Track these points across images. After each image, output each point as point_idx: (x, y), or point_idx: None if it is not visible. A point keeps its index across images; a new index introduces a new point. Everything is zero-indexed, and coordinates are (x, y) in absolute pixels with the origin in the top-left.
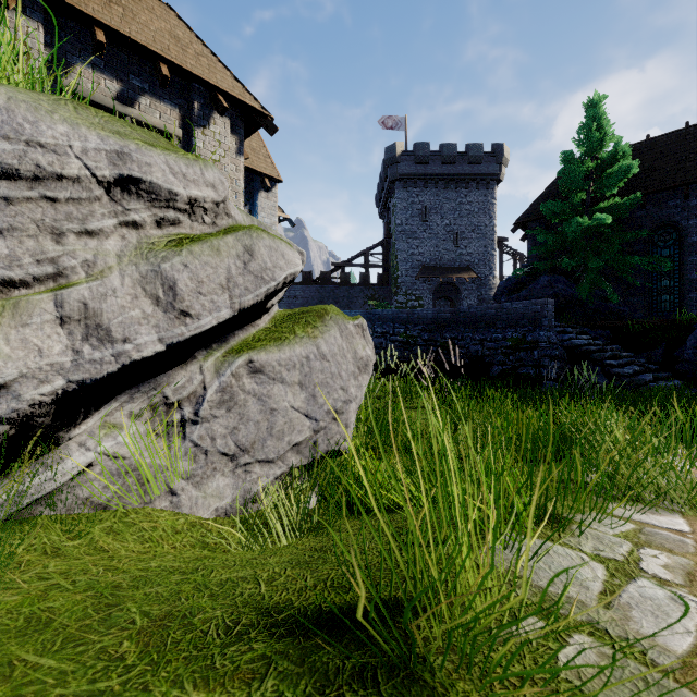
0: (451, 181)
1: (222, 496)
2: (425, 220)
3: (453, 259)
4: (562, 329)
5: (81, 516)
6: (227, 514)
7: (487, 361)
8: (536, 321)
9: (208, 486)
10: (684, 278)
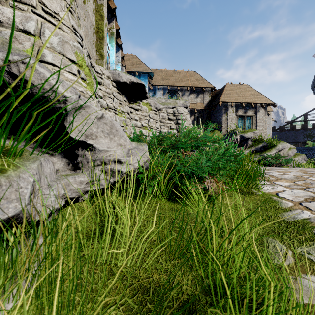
0: None
1: None
2: None
3: None
4: None
5: None
6: None
7: None
8: None
9: None
10: None
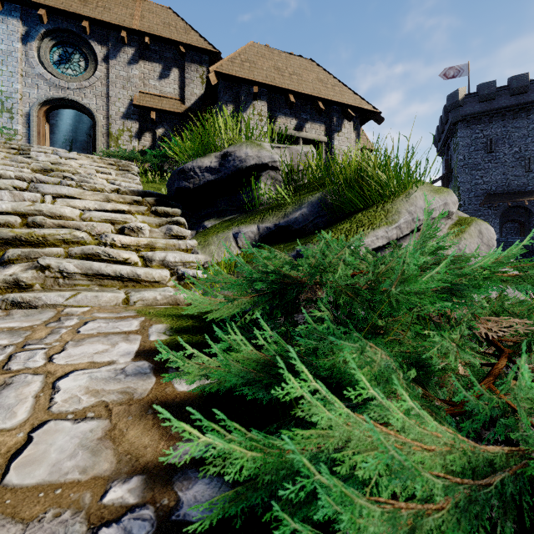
0: (521, 110)
1: None
2: (490, 152)
3: (524, 184)
4: None
5: None
6: None
7: None
8: None
9: None
10: None
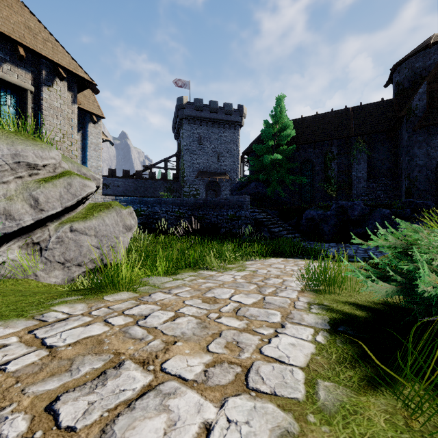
0: (215, 123)
1: (58, 278)
2: (200, 144)
3: (217, 168)
4: (253, 210)
5: (1, 280)
6: (60, 284)
7: (219, 226)
8: (241, 206)
9: (52, 274)
10: (314, 186)
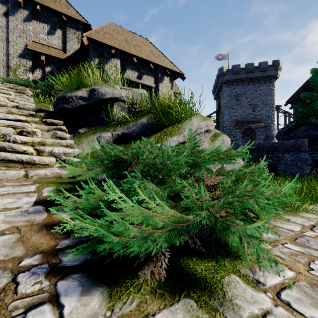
0: (251, 80)
1: None
2: (237, 100)
3: (252, 117)
4: (312, 152)
5: None
6: None
7: (274, 165)
8: (298, 149)
9: None
10: None
